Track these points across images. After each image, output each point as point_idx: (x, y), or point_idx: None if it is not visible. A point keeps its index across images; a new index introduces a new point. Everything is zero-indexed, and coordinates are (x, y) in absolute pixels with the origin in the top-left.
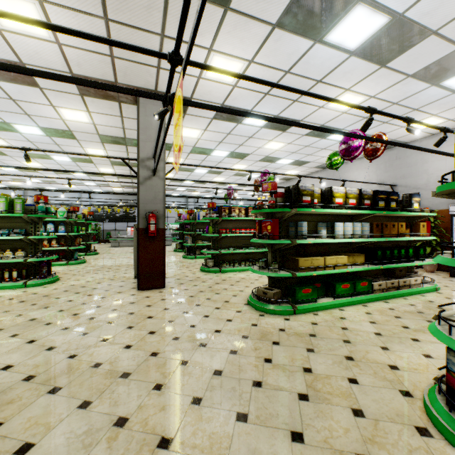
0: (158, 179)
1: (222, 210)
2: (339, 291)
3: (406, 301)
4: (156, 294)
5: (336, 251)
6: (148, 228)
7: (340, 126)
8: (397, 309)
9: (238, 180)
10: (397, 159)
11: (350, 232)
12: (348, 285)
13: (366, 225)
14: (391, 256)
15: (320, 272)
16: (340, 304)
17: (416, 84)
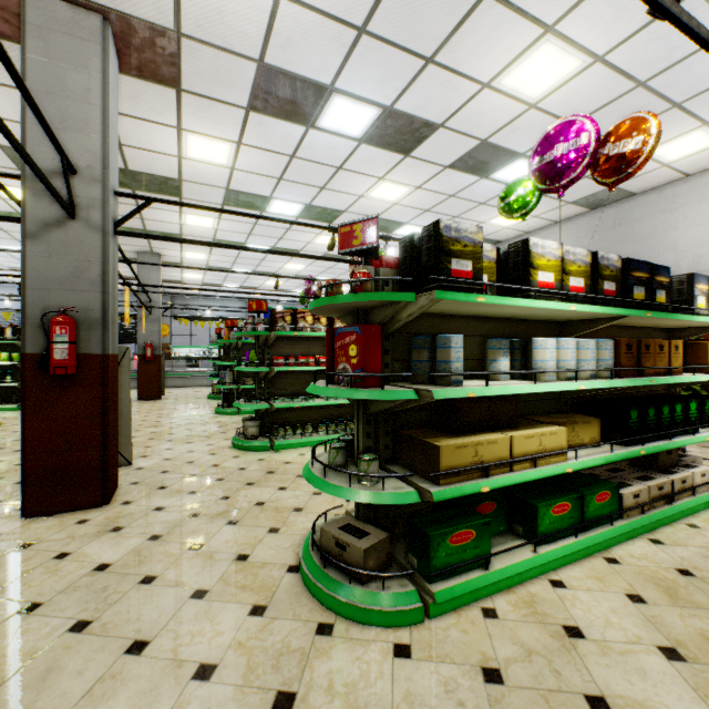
0: (86, 228)
1: (277, 317)
2: (546, 525)
3: (699, 534)
4: (59, 533)
5: (529, 410)
6: (50, 354)
7: (520, 147)
8: (700, 574)
9: (330, 269)
10: (616, 226)
11: (570, 363)
12: (568, 504)
13: (606, 344)
14: (657, 421)
15: (501, 480)
16: (550, 563)
17: (704, 20)
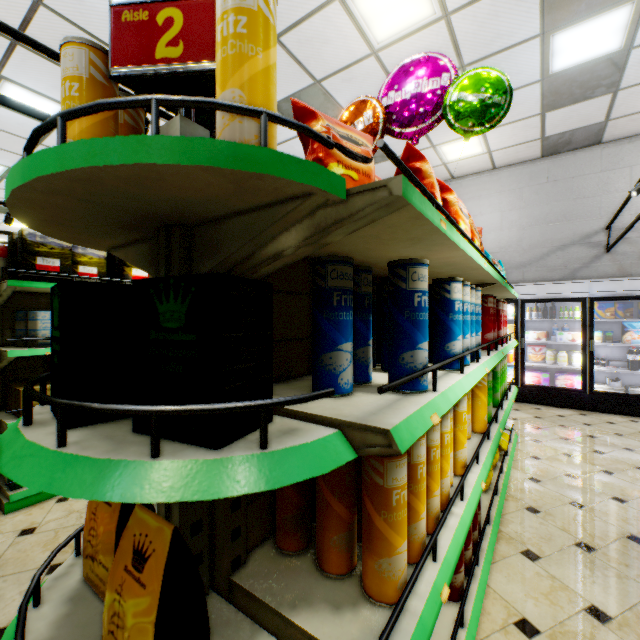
0: None
1: None
2: None
3: None
4: None
5: None
6: None
7: None
8: None
9: None
10: None
11: None
12: None
13: None
14: None
15: None
16: None
17: None
